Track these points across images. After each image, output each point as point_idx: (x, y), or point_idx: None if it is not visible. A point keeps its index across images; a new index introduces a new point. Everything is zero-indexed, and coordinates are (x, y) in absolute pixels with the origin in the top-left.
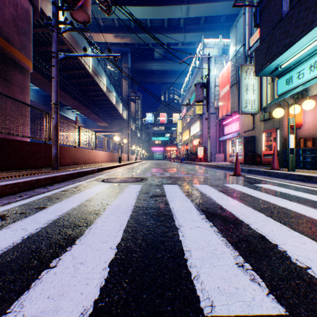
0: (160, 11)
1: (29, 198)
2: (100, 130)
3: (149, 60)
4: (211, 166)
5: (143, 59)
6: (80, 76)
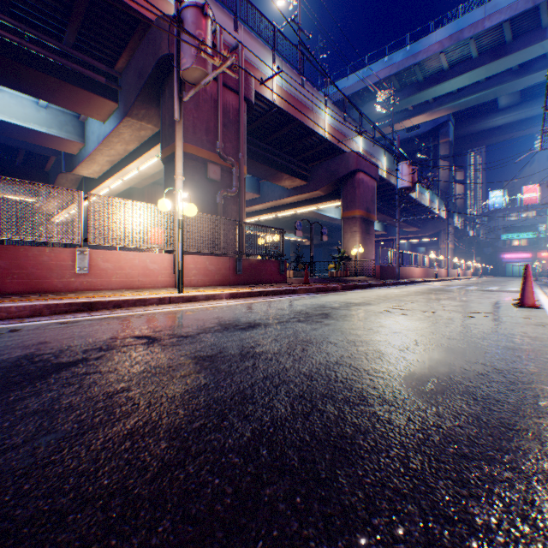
0: (498, 65)
1: (407, 285)
2: (405, 237)
3: (487, 114)
4: (543, 282)
5: (475, 116)
6: (390, 193)
